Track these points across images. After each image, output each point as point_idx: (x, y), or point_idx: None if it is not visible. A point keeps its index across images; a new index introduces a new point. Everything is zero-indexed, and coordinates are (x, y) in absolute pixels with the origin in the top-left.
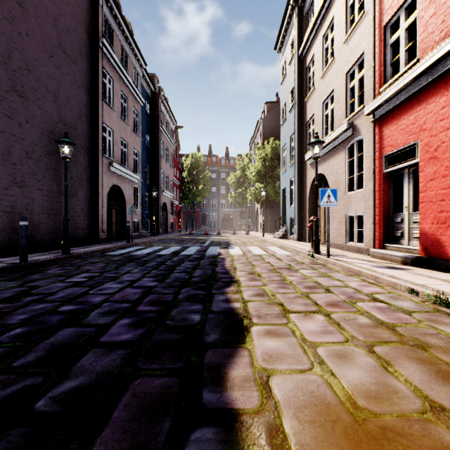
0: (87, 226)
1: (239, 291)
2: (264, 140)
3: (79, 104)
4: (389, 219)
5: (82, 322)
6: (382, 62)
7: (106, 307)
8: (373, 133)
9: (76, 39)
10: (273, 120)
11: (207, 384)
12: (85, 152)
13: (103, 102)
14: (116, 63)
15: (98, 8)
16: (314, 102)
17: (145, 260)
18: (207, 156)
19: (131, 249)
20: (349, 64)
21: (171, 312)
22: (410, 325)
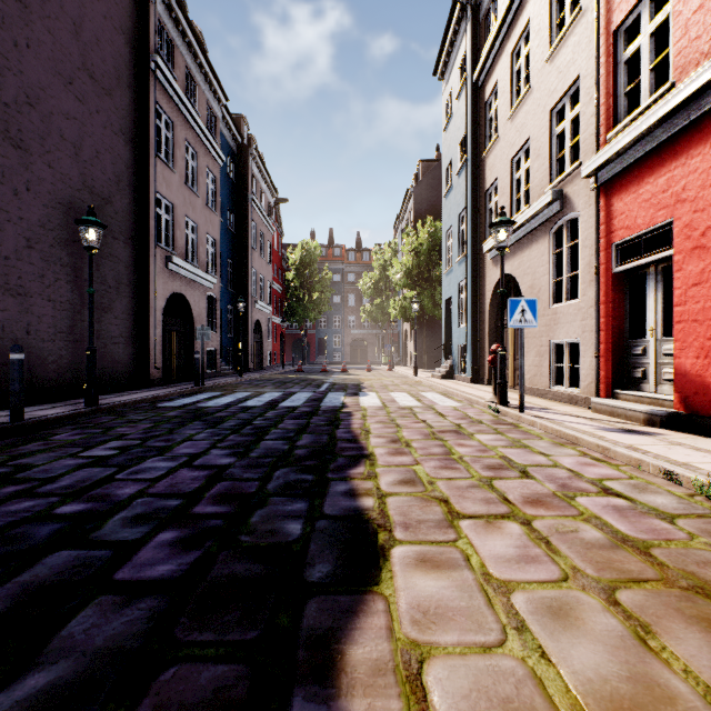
0: (130, 358)
1: (373, 475)
2: (416, 221)
3: (117, 161)
4: (622, 348)
5: (91, 538)
6: (610, 91)
7: (139, 507)
8: (596, 207)
9: (112, 55)
10: (431, 189)
11: (303, 680)
12: (126, 240)
13: (156, 158)
14: (178, 96)
15: (149, 7)
16: (498, 158)
17: (221, 417)
18: (327, 246)
19: (201, 396)
20: (555, 95)
21: (252, 517)
22: (675, 543)
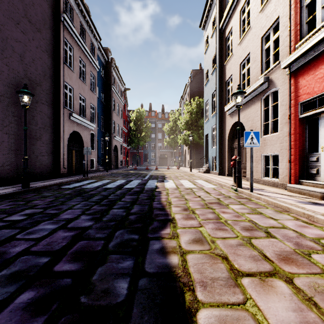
0: (51, 163)
1: (175, 235)
2: (190, 98)
3: (44, 65)
4: (303, 158)
5: None
6: (297, 22)
7: (18, 264)
8: (289, 83)
9: (41, 12)
10: (197, 83)
11: None
12: (49, 104)
13: (64, 65)
14: (75, 35)
15: None
16: (232, 64)
17: (92, 194)
18: (148, 111)
19: (85, 182)
20: (264, 29)
21: (94, 275)
22: None
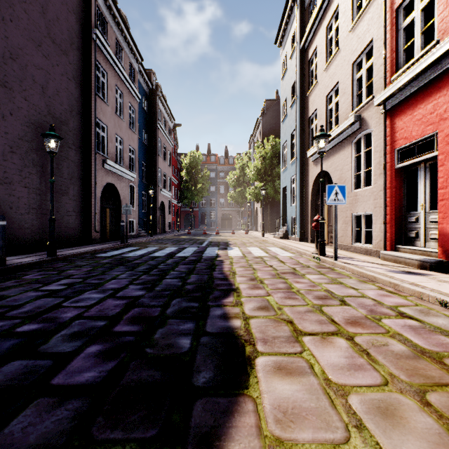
0: (79, 225)
1: (239, 303)
2: (263, 138)
3: (70, 97)
4: (401, 218)
5: (38, 350)
6: (394, 48)
7: (76, 327)
8: (384, 125)
9: (67, 28)
10: (272, 118)
11: None
12: (77, 149)
13: (96, 96)
14: (110, 56)
15: None
16: (317, 96)
17: (137, 263)
18: (206, 155)
19: (125, 250)
20: (355, 53)
21: (155, 334)
22: None
